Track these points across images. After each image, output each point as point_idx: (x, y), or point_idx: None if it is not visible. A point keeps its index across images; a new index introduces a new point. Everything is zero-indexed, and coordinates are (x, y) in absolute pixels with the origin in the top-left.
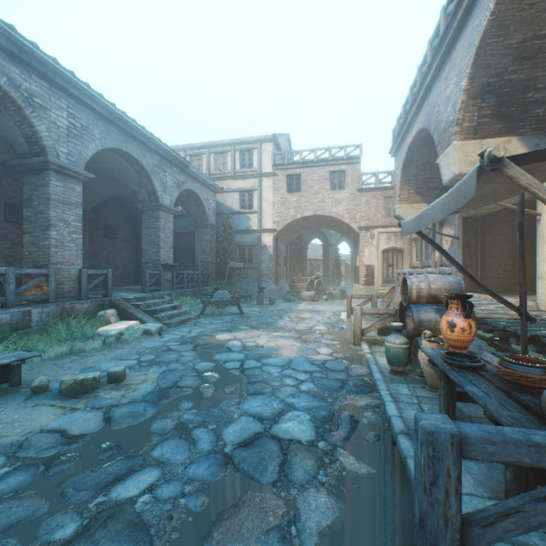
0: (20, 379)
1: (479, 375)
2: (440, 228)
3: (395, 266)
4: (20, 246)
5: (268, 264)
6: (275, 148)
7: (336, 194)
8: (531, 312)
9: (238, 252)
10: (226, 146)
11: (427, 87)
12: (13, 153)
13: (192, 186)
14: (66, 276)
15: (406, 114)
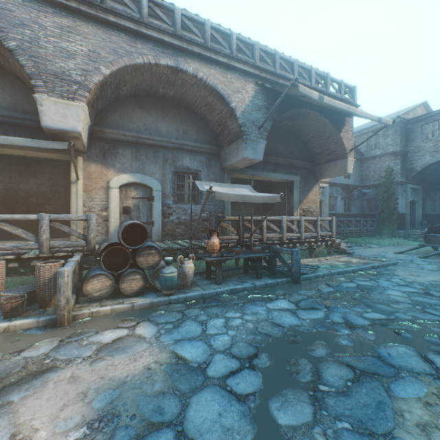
0: None
1: (237, 255)
2: None
3: None
4: None
5: None
6: None
7: None
8: (96, 245)
9: None
10: None
11: None
12: None
13: None
14: None
15: None
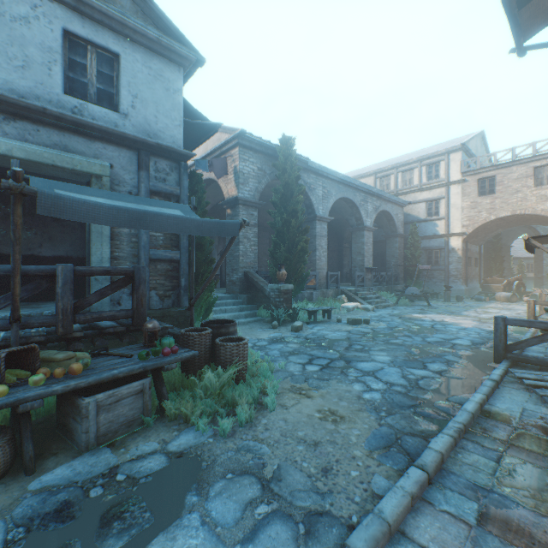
0: (330, 316)
1: None
2: None
3: None
4: None
5: (455, 265)
6: (464, 154)
7: (542, 190)
8: None
9: (424, 256)
10: (412, 163)
11: None
12: None
13: (384, 207)
14: (321, 276)
15: None
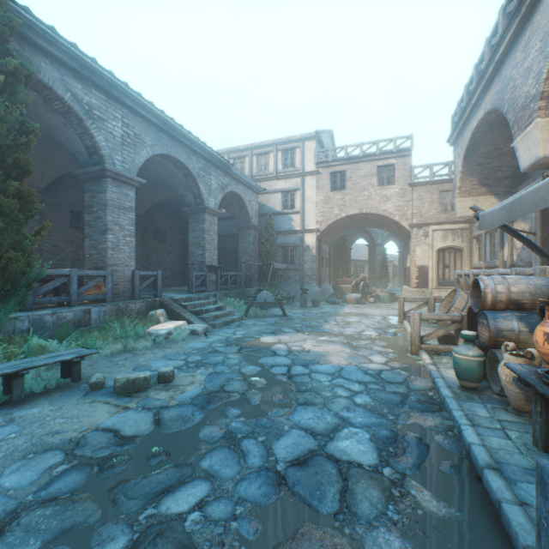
0: (79, 375)
1: None
2: (510, 223)
3: (452, 267)
4: (82, 249)
5: (310, 265)
6: (318, 145)
7: (384, 190)
8: None
9: (280, 254)
10: (268, 147)
11: (499, 60)
12: (77, 164)
13: (235, 188)
14: (120, 277)
15: (470, 95)
